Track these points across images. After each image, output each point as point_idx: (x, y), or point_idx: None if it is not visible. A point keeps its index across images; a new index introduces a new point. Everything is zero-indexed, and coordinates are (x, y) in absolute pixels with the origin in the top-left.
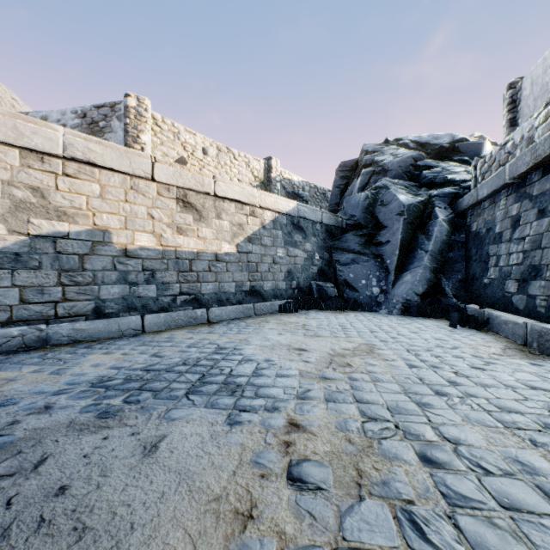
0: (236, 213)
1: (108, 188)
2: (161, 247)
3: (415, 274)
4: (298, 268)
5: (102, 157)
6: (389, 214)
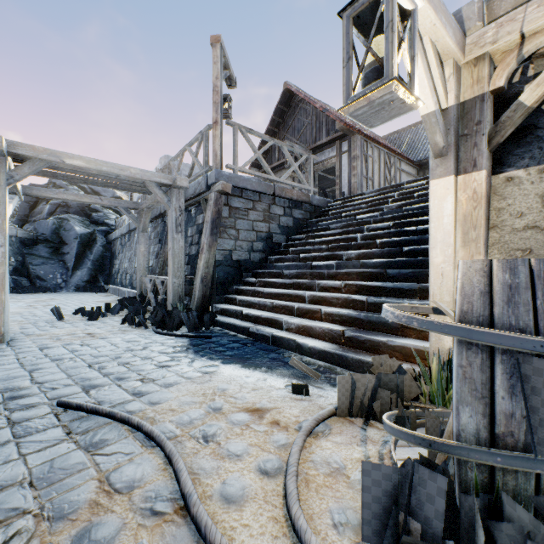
0: None
1: None
2: None
3: (83, 271)
4: None
5: None
6: (70, 237)
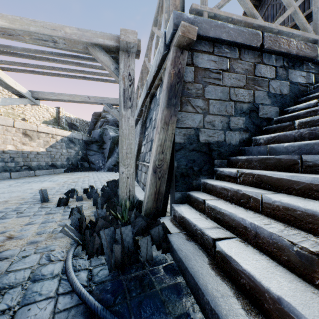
0: (46, 137)
1: None
2: (16, 150)
3: (112, 159)
4: (72, 157)
5: None
6: (107, 139)
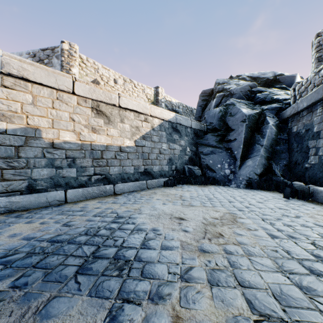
0: (134, 119)
1: (39, 98)
2: (80, 142)
3: (255, 161)
4: (176, 157)
5: (33, 75)
6: (236, 121)
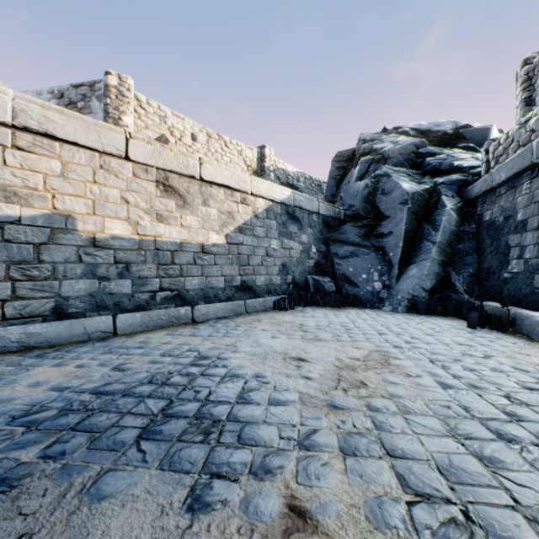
0: (225, 200)
1: (72, 166)
2: (137, 237)
3: (422, 268)
4: (293, 261)
5: (64, 129)
6: (391, 203)
